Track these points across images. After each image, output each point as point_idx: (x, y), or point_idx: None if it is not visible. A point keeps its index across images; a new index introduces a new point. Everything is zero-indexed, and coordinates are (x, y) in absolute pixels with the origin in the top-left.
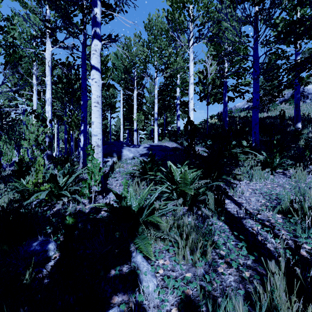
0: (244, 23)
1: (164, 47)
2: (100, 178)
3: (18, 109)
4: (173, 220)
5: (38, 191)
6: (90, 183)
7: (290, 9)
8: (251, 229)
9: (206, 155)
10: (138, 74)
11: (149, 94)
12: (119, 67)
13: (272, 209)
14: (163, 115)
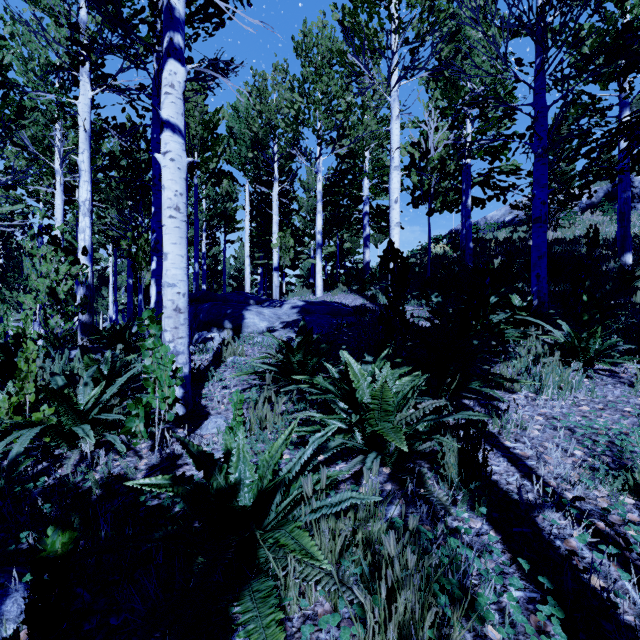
0: (515, 32)
1: (336, 92)
2: (183, 386)
3: (15, 224)
4: (352, 520)
5: (24, 424)
6: (153, 404)
7: (616, 1)
8: (561, 546)
9: (428, 325)
10: (281, 151)
11: (307, 193)
12: (242, 136)
13: (605, 479)
14: (334, 237)
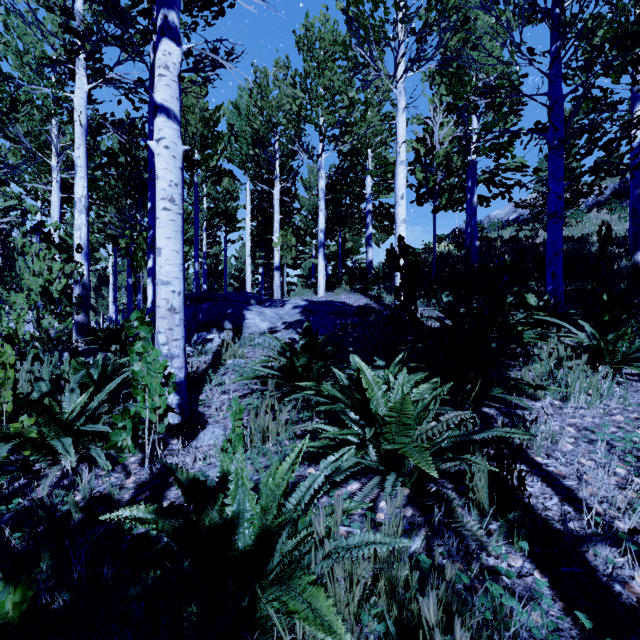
0: (529, 18)
1: (339, 87)
2: (179, 392)
3: (8, 221)
4: (372, 561)
5: None
6: (143, 414)
7: None
8: (623, 592)
9: (437, 326)
10: (283, 148)
11: (308, 192)
12: (243, 133)
13: None
14: (336, 237)
